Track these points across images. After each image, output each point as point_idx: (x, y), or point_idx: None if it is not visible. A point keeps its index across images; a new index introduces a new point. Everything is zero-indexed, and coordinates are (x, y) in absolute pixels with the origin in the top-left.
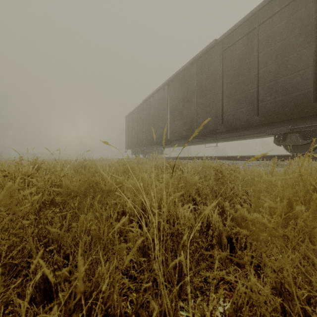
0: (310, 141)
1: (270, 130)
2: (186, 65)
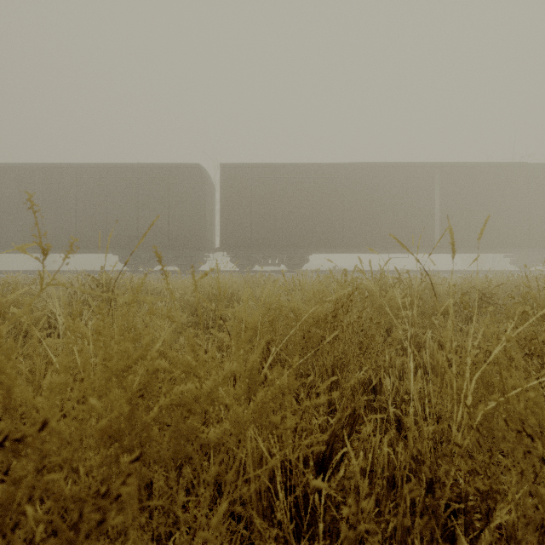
0: (138, 262)
1: (116, 252)
2: (27, 166)
